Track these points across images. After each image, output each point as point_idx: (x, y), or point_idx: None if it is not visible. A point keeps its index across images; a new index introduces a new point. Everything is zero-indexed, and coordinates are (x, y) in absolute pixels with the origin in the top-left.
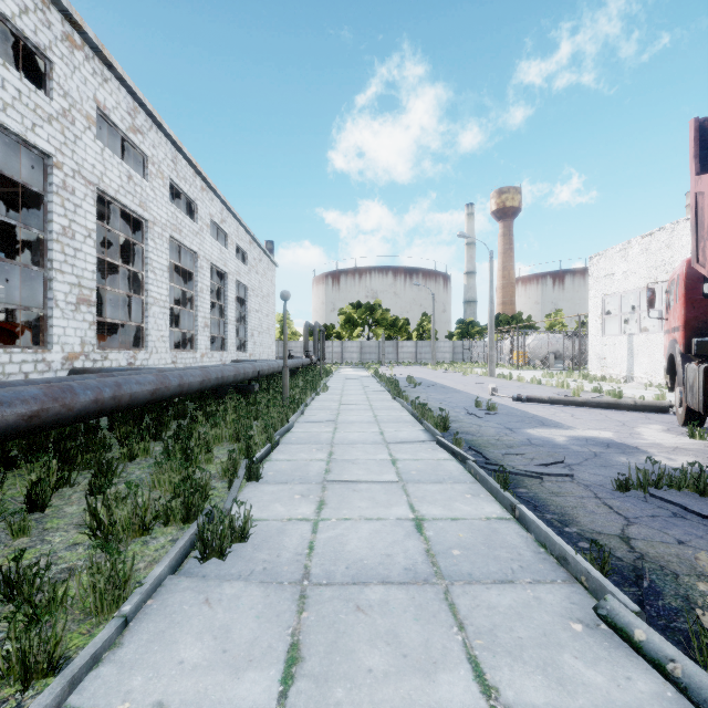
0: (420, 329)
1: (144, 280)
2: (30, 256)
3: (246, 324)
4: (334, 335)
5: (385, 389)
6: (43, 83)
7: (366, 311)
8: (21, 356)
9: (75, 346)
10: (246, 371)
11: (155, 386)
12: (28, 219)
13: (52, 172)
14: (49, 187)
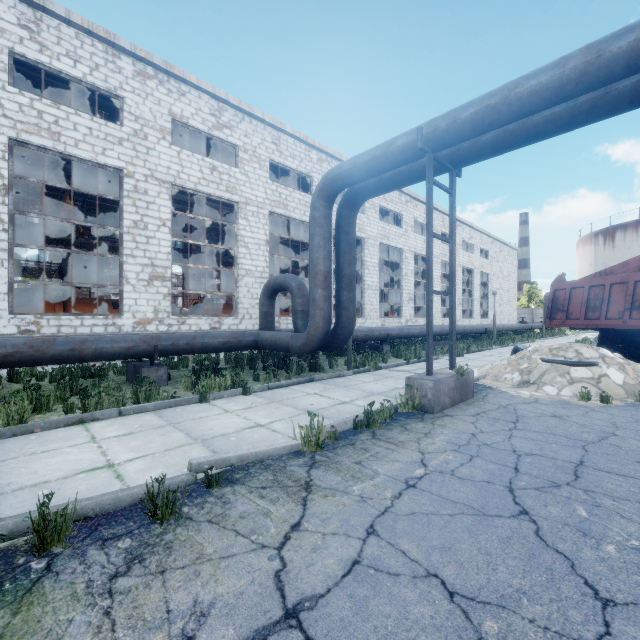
0: None
1: None
2: None
3: (488, 299)
4: None
5: None
6: (399, 223)
7: None
8: (395, 321)
9: (408, 317)
10: (477, 328)
11: (440, 330)
12: None
13: (402, 254)
14: (401, 260)
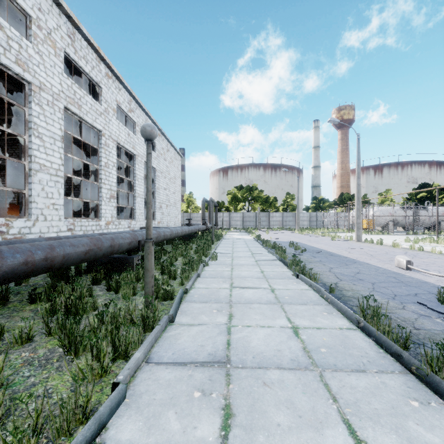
0: (285, 204)
1: (27, 145)
2: None
3: (154, 198)
4: (224, 209)
5: (276, 258)
6: None
7: (247, 191)
8: None
9: None
10: (115, 242)
11: None
12: None
13: None
14: None
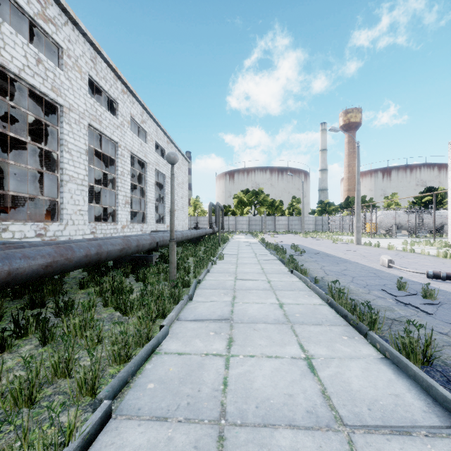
0: (291, 207)
1: (59, 159)
2: (16, 156)
3: (164, 203)
4: (230, 212)
5: (276, 258)
6: None
7: (253, 195)
8: None
9: None
10: (140, 243)
11: None
12: (6, 127)
13: None
14: None
